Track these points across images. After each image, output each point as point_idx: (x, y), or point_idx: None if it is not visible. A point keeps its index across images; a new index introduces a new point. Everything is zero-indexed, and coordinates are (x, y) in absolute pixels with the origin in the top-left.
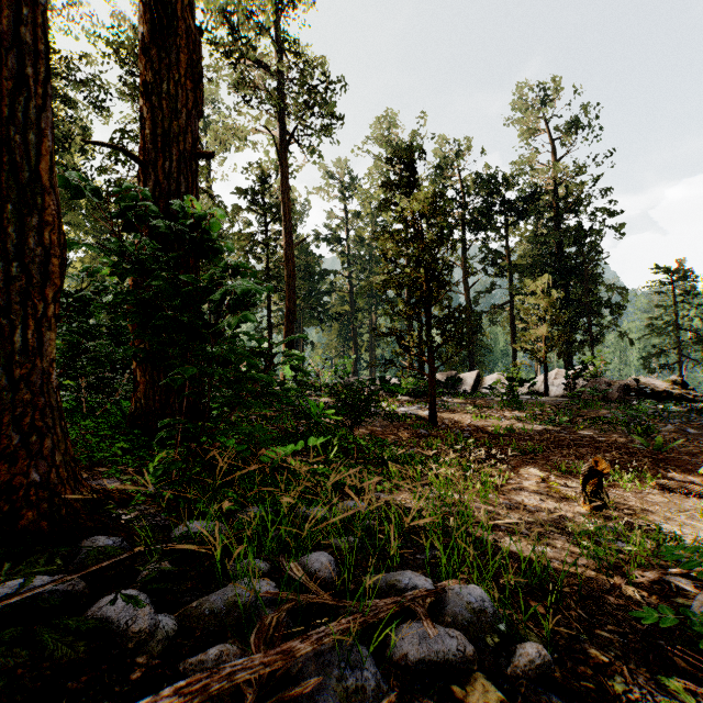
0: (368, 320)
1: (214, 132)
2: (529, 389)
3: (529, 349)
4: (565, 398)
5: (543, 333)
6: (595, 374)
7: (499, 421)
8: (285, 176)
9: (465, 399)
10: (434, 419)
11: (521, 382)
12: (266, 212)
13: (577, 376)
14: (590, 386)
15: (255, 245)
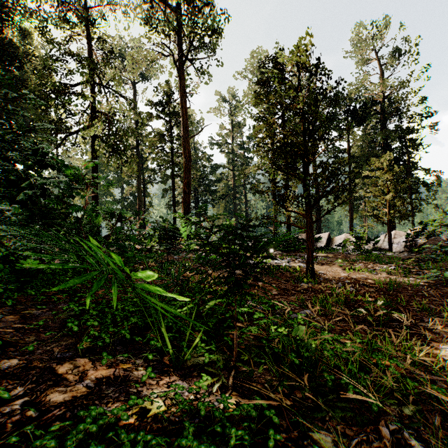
0: (244, 200)
1: (131, 56)
2: (373, 246)
3: (375, 214)
4: (409, 253)
5: (387, 200)
6: (432, 233)
7: (371, 273)
8: (183, 86)
9: (325, 253)
10: (312, 271)
11: (367, 240)
12: (171, 119)
13: (417, 235)
14: (429, 243)
15: (163, 142)
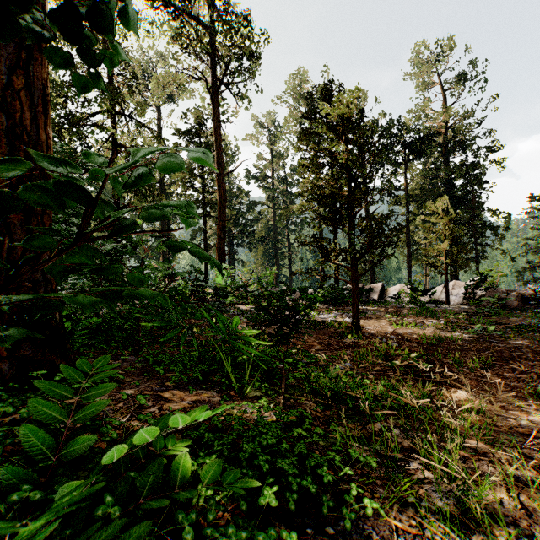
0: (287, 243)
1: (157, 79)
2: (430, 298)
3: (432, 263)
4: (466, 306)
5: (444, 248)
6: (492, 284)
7: (419, 328)
8: (217, 115)
9: (376, 307)
10: (357, 326)
11: (423, 292)
12: None
13: (475, 286)
14: (488, 295)
15: (193, 178)
